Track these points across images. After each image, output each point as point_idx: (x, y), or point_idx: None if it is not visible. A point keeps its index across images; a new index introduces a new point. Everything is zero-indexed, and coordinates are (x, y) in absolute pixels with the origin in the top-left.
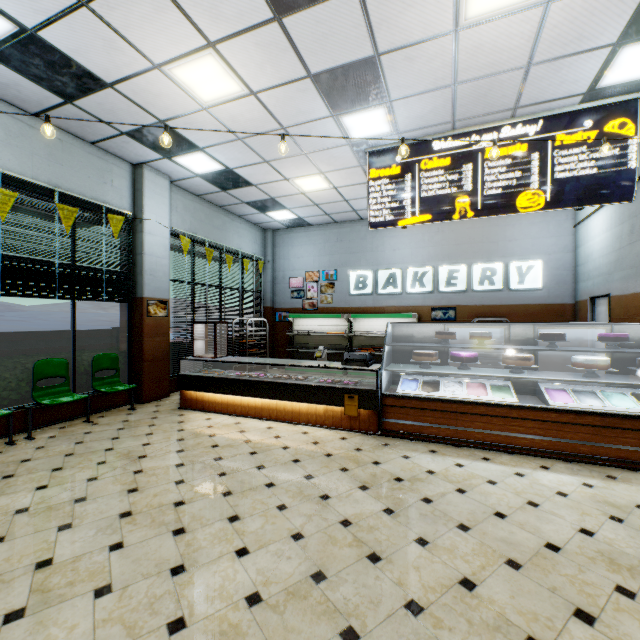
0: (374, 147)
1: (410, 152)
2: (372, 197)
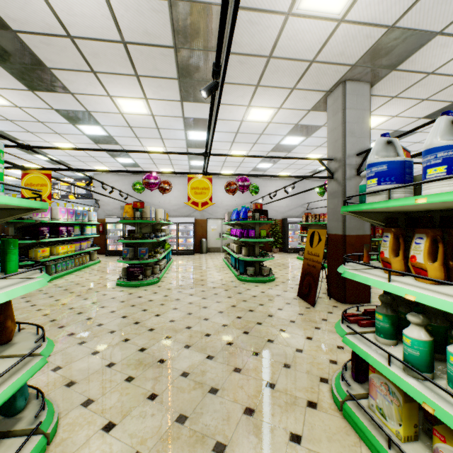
0: None
1: None
2: None
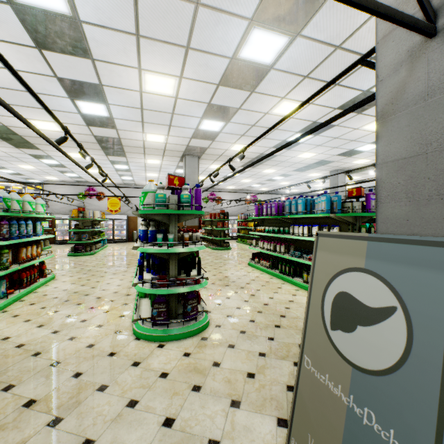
0: None
1: None
2: None
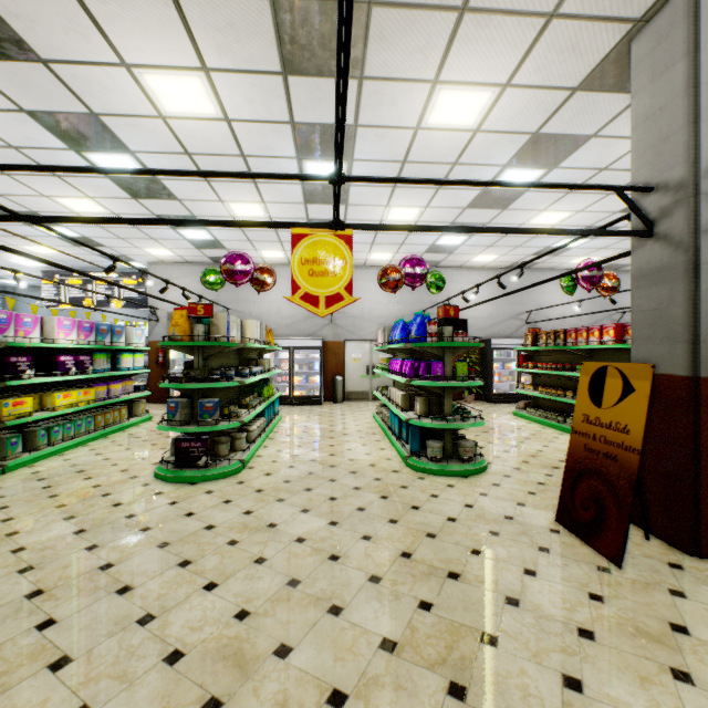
0: (45, 268)
1: (64, 274)
2: (45, 293)
